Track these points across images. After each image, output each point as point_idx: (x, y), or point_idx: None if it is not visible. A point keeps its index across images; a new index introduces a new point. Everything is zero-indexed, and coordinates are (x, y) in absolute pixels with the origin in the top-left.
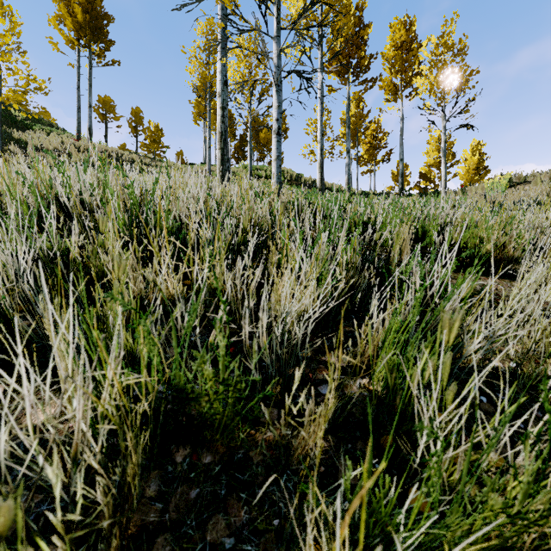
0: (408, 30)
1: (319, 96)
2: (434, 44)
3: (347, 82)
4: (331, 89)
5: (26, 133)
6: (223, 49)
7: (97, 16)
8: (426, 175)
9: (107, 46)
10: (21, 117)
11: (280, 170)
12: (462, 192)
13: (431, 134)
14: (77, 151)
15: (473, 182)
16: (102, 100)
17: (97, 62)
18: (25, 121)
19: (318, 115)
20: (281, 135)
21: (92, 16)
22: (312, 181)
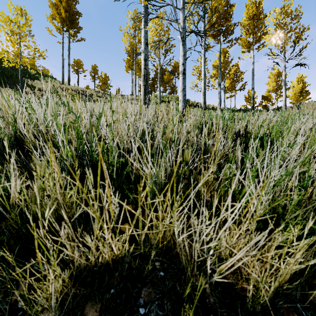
0: (257, 7)
1: (203, 51)
2: (277, 13)
3: (219, 41)
4: (209, 46)
5: (35, 81)
6: (145, 22)
7: (73, 14)
8: (266, 97)
9: (78, 30)
10: (33, 73)
11: (185, 98)
12: (297, 107)
13: (271, 72)
14: (62, 90)
15: (299, 100)
16: (76, 61)
17: (73, 39)
18: (35, 75)
19: (202, 62)
20: (185, 74)
21: (70, 14)
22: (196, 103)
